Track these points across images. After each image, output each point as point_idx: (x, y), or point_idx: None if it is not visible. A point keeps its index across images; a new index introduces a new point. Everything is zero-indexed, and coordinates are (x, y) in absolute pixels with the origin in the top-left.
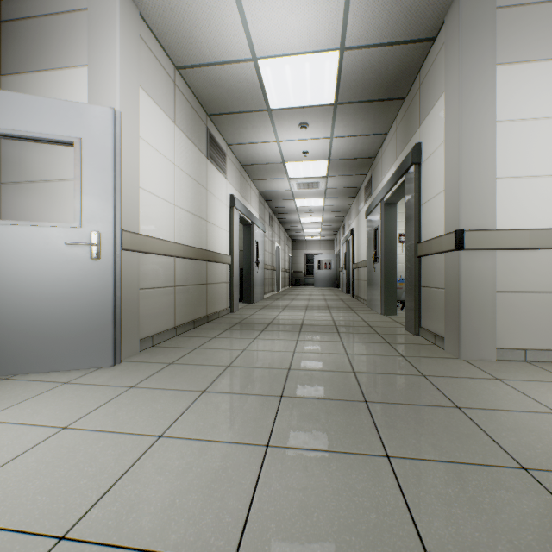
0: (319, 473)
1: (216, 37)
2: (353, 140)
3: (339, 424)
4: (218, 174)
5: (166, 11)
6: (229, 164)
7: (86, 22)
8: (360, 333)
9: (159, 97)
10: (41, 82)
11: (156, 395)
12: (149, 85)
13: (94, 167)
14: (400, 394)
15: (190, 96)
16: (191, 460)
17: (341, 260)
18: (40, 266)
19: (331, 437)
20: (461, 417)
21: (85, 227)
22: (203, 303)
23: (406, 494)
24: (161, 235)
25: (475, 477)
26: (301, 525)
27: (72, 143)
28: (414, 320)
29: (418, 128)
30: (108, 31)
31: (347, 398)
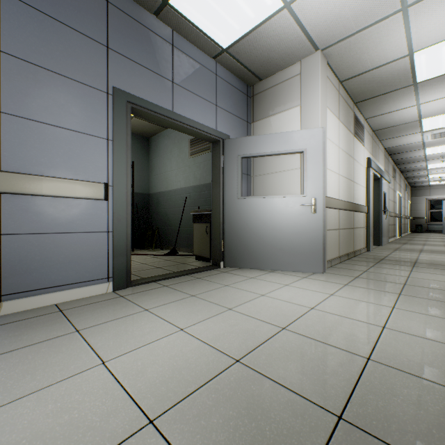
0: None
1: (378, 53)
2: None
3: None
4: (359, 144)
5: (344, 53)
6: (365, 133)
7: (299, 81)
8: None
9: (332, 107)
10: (273, 121)
11: (366, 290)
12: (329, 102)
13: (312, 163)
14: None
15: (345, 96)
16: (426, 320)
17: None
18: (287, 217)
19: None
20: None
21: (308, 196)
22: (351, 242)
23: None
24: (333, 196)
25: None
26: None
27: (301, 152)
28: None
29: None
30: (313, 82)
31: None
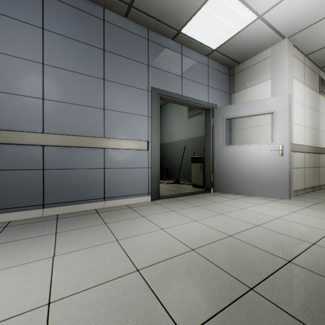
0: None
1: None
2: None
3: None
4: (324, 100)
5: (308, 36)
6: None
7: (269, 62)
8: None
9: (297, 76)
10: (249, 91)
11: (324, 211)
12: (294, 73)
13: (280, 120)
14: None
15: (310, 64)
16: None
17: None
18: (260, 159)
19: None
20: None
21: (276, 143)
22: (316, 178)
23: None
24: (298, 143)
25: None
26: None
27: (271, 113)
28: None
29: None
30: (280, 62)
31: None
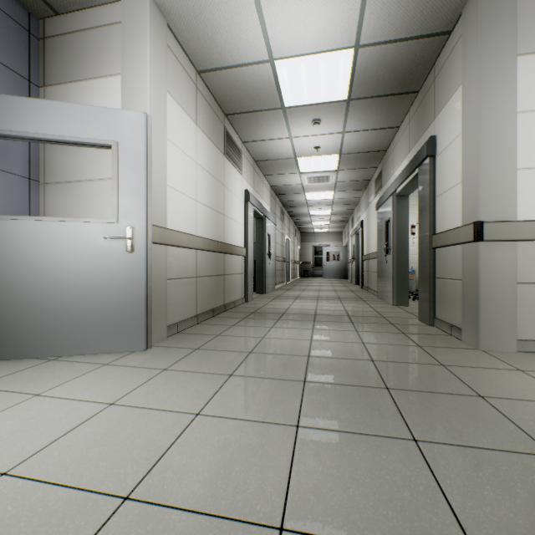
0: (350, 452)
1: (235, 41)
2: (364, 134)
3: (363, 409)
4: (234, 171)
5: (190, 20)
6: (244, 160)
7: (120, 35)
8: (373, 323)
9: (182, 100)
10: (80, 91)
11: (188, 377)
12: (174, 90)
13: (129, 168)
14: (421, 382)
15: (209, 97)
16: (229, 436)
17: (349, 251)
18: (83, 259)
19: (357, 420)
20: (484, 405)
21: (121, 222)
22: (221, 293)
23: (437, 475)
24: (185, 229)
25: (505, 463)
26: (339, 498)
27: (110, 146)
28: (428, 311)
29: (433, 120)
30: (139, 42)
31: (368, 384)
